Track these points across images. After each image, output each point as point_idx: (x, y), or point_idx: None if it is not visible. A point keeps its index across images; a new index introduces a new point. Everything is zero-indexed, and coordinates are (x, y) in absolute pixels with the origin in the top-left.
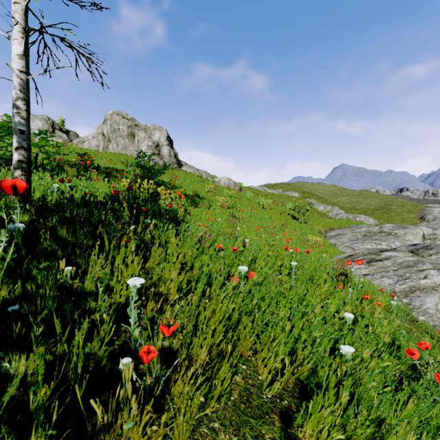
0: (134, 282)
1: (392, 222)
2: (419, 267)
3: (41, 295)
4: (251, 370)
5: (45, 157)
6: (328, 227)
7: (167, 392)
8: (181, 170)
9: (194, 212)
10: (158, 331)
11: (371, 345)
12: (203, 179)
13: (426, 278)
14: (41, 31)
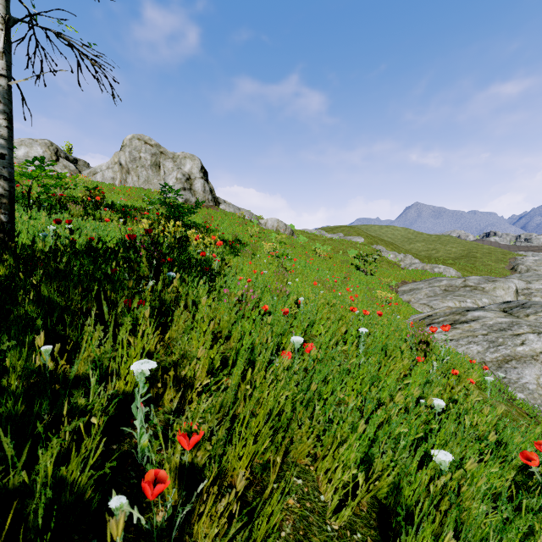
0: (141, 367)
1: (477, 274)
2: (515, 330)
3: (3, 388)
4: (310, 487)
5: (41, 192)
6: (400, 281)
7: (187, 532)
8: (219, 210)
9: (234, 261)
10: (175, 440)
11: (474, 448)
12: (245, 220)
13: (524, 344)
14: (29, 22)
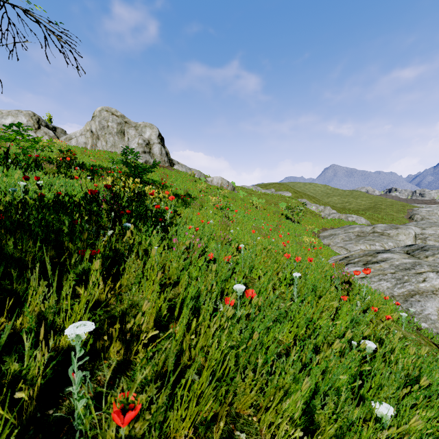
0: (76, 331)
1: (382, 222)
2: (417, 269)
3: None
4: None
5: (18, 153)
6: (321, 228)
7: None
8: (173, 169)
9: (185, 213)
10: (110, 413)
11: (410, 396)
12: (195, 178)
13: (425, 281)
14: None
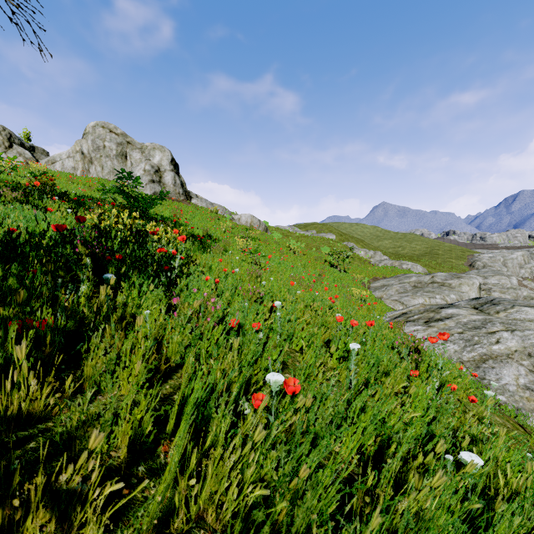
0: None
1: (440, 270)
2: (489, 328)
3: None
4: None
5: None
6: (371, 277)
7: None
8: (190, 204)
9: (203, 258)
10: None
11: None
12: (218, 215)
13: (499, 342)
14: None
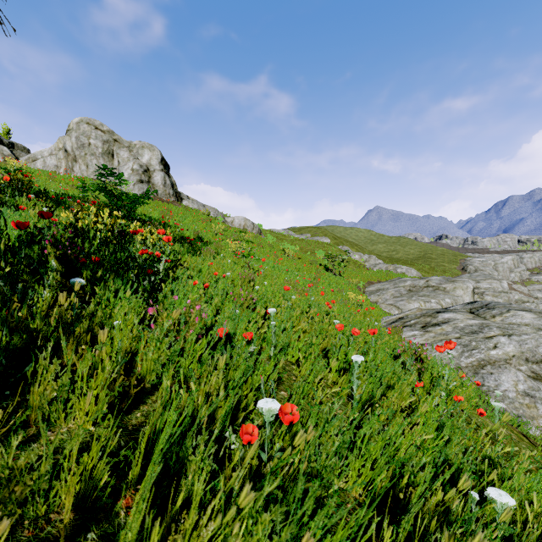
0: None
1: (433, 274)
2: (486, 333)
3: None
4: None
5: None
6: (366, 281)
7: None
8: (181, 205)
9: (192, 262)
10: None
11: None
12: (210, 217)
13: (496, 347)
14: None
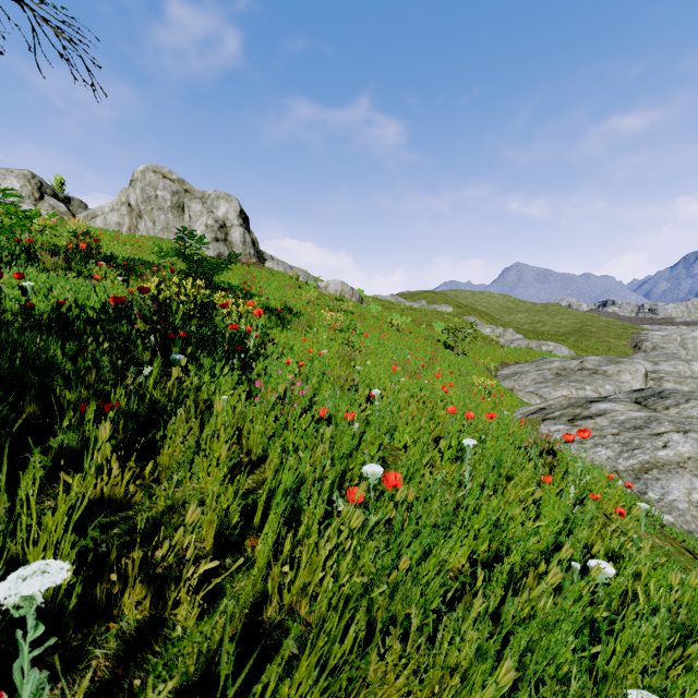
0: (22, 586)
1: (593, 353)
2: (654, 428)
3: None
4: None
5: None
6: (499, 362)
7: None
8: (264, 268)
9: (282, 337)
10: None
11: (692, 675)
12: (299, 282)
13: (667, 447)
14: None
